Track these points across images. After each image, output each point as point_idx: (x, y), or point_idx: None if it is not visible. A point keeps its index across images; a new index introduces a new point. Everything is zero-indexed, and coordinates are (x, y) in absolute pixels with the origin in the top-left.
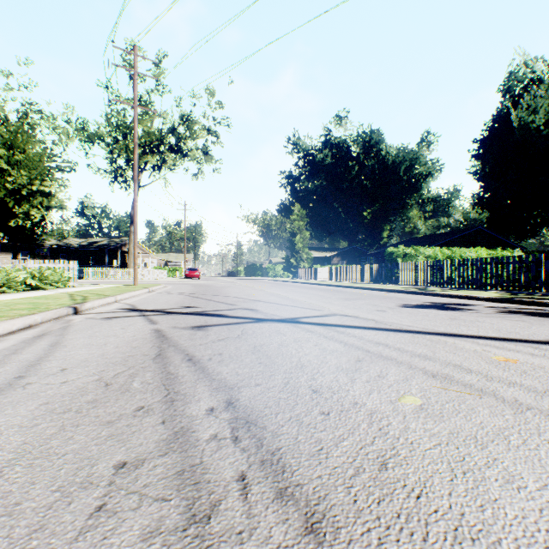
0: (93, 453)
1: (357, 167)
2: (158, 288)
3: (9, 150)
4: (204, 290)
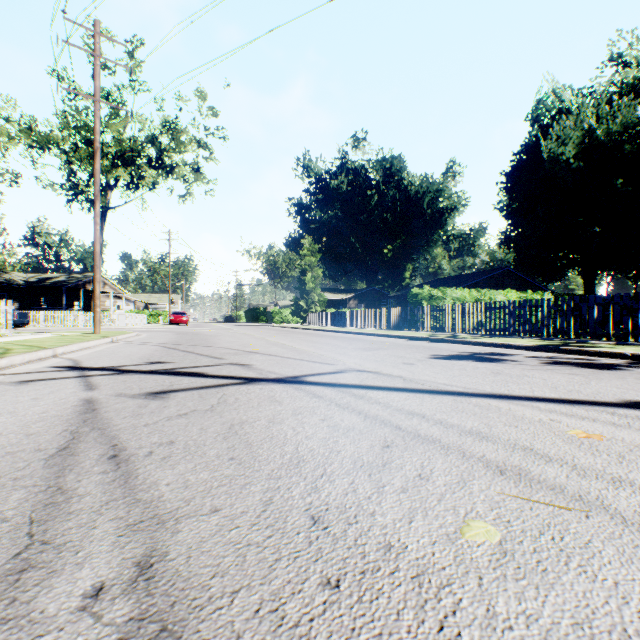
0: None
1: (376, 197)
2: (126, 337)
3: None
4: (188, 339)
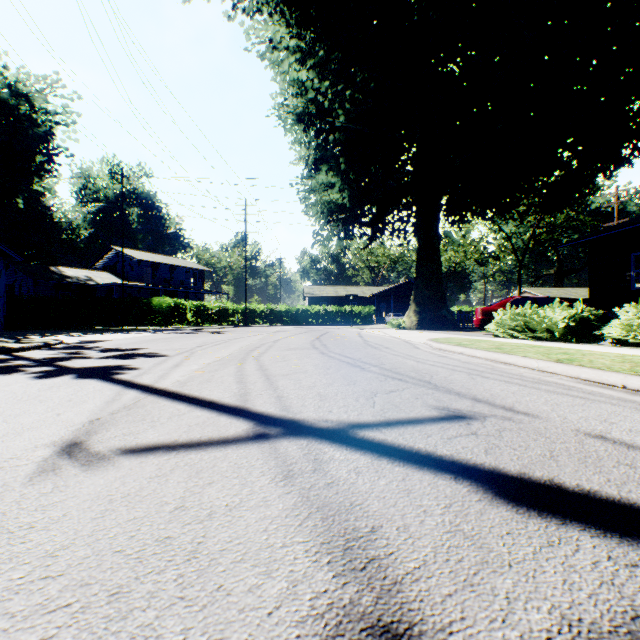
0: (395, 365)
1: None
2: None
3: None
4: None
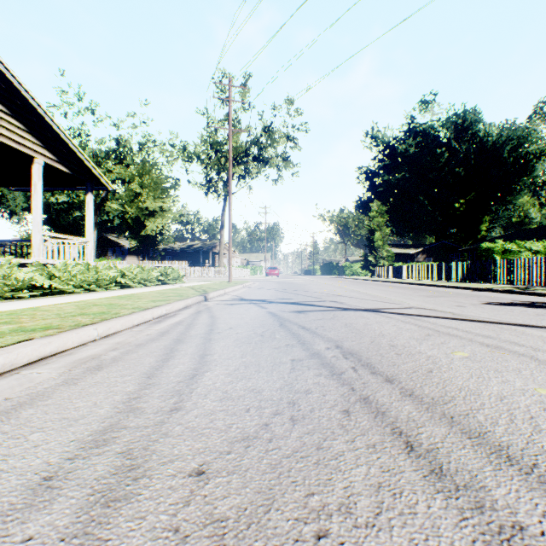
0: (277, 356)
1: (446, 154)
2: (249, 284)
3: (141, 177)
4: (288, 286)
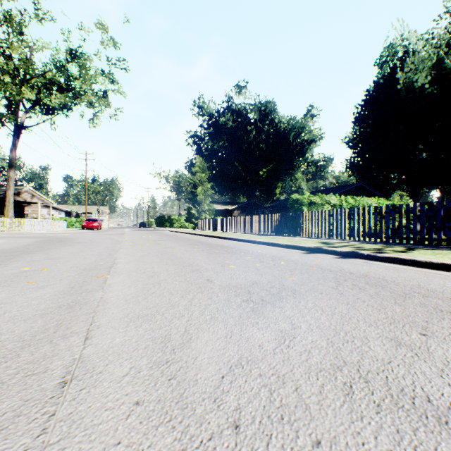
0: None
1: (254, 131)
2: None
3: None
4: (8, 252)
